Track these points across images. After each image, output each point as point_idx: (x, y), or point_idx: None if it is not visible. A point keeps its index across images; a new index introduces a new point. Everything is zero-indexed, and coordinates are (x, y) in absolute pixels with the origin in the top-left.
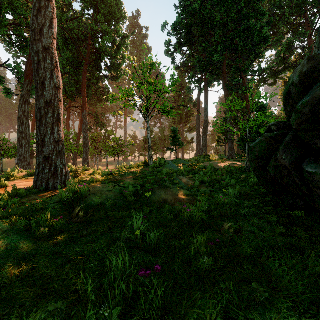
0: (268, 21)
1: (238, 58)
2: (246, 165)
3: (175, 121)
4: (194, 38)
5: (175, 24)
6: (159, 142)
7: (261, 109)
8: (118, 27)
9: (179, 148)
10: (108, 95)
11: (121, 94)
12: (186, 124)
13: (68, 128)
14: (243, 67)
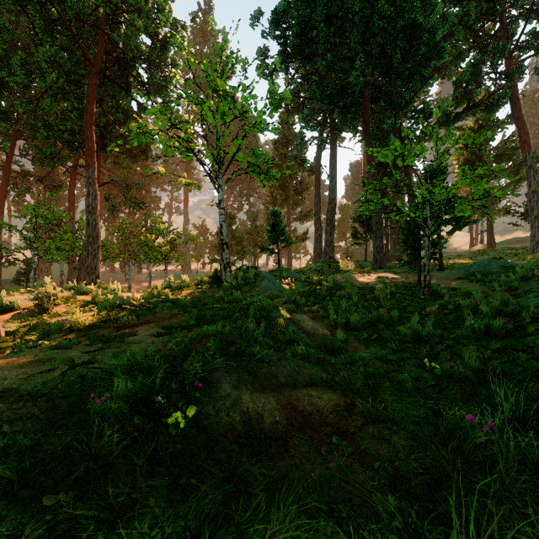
0: (444, 19)
1: (393, 81)
2: (425, 282)
3: (275, 201)
4: (311, 44)
5: (277, 13)
6: (247, 238)
7: (436, 176)
8: (161, 1)
9: (284, 247)
10: (148, 145)
11: (155, 119)
12: (295, 206)
13: (72, 208)
14: (401, 99)
